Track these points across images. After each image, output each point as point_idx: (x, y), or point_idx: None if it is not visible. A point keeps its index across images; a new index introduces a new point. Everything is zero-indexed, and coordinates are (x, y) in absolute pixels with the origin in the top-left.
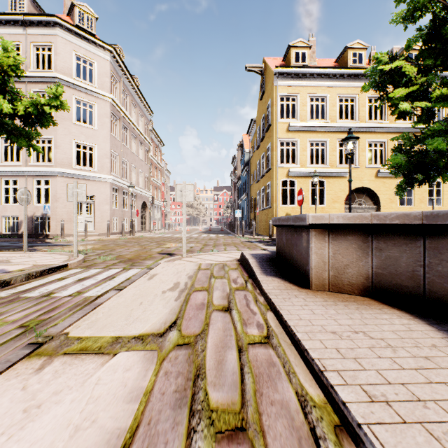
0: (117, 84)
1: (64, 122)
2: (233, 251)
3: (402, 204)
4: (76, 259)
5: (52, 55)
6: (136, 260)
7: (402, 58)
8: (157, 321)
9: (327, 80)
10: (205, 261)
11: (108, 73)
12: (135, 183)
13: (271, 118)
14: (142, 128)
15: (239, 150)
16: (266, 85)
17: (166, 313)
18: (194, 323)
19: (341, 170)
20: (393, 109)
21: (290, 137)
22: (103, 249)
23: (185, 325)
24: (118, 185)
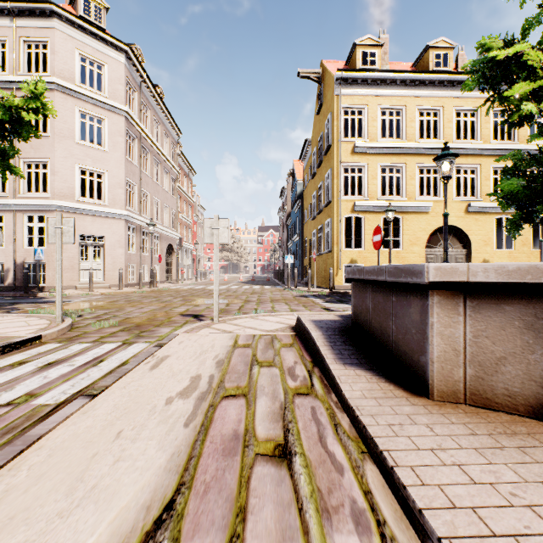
0: (135, 94)
1: (64, 140)
2: (284, 312)
3: (497, 248)
4: (57, 327)
5: (48, 54)
6: (146, 327)
7: (522, 42)
8: (132, 501)
9: (404, 87)
10: (245, 330)
11: (122, 79)
12: (158, 220)
13: (332, 137)
14: (167, 151)
15: (289, 180)
16: (324, 95)
17: (158, 470)
18: (214, 506)
19: (421, 203)
20: (508, 114)
21: (355, 161)
22: (108, 308)
23: (191, 515)
24: (136, 222)
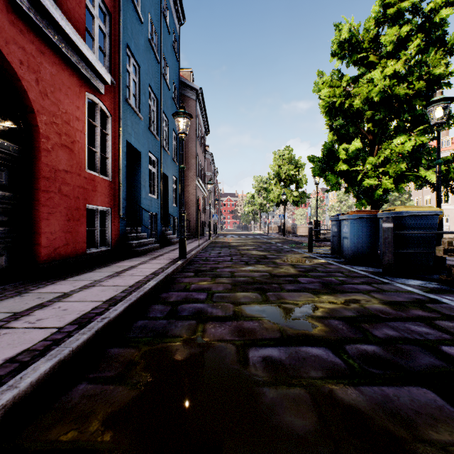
0: None
1: None
2: None
3: None
4: None
5: None
6: None
7: None
8: None
9: None
10: None
11: None
12: None
13: None
14: None
15: None
16: None
17: None
18: None
19: None
20: None
21: None
22: None
23: None
24: None
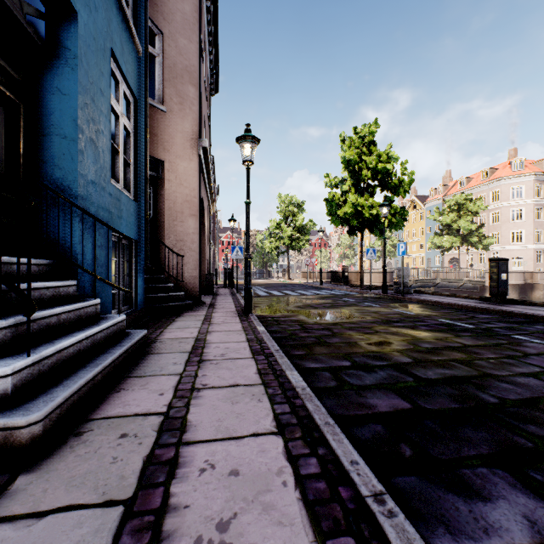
0: (541, 186)
1: (505, 223)
2: None
3: None
4: None
5: (499, 194)
6: None
7: None
8: None
9: None
10: None
11: (531, 187)
12: None
13: None
14: None
15: None
16: None
17: None
18: None
19: None
20: None
21: None
22: None
23: None
24: (541, 248)
